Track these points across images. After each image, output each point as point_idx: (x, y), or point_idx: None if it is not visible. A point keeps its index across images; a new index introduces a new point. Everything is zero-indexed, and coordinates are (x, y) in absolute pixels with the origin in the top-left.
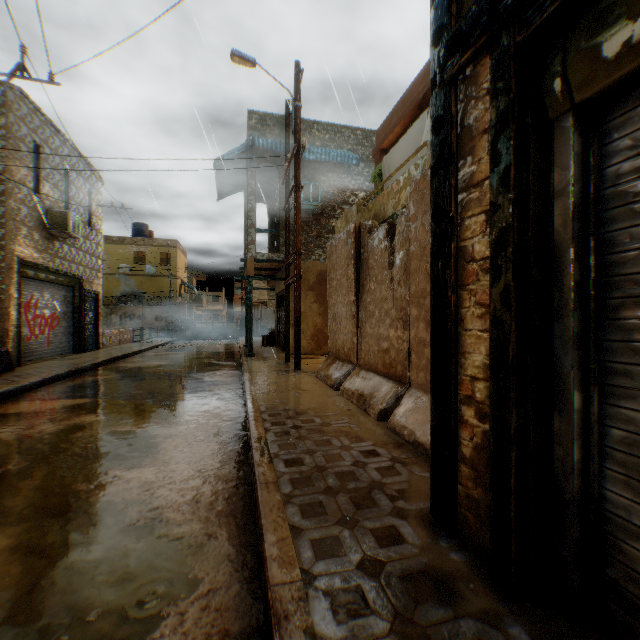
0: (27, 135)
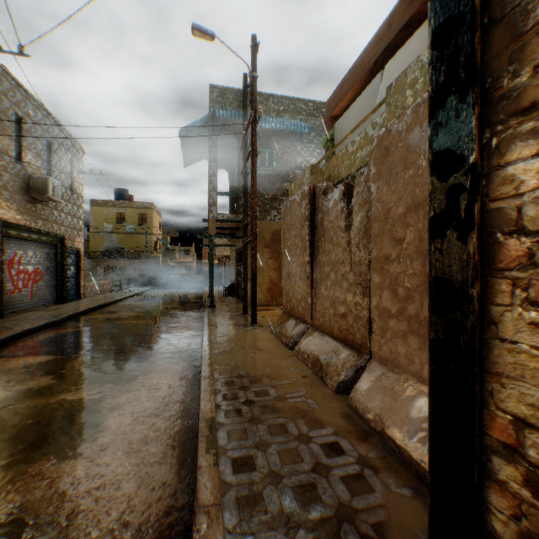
0: (9, 108)
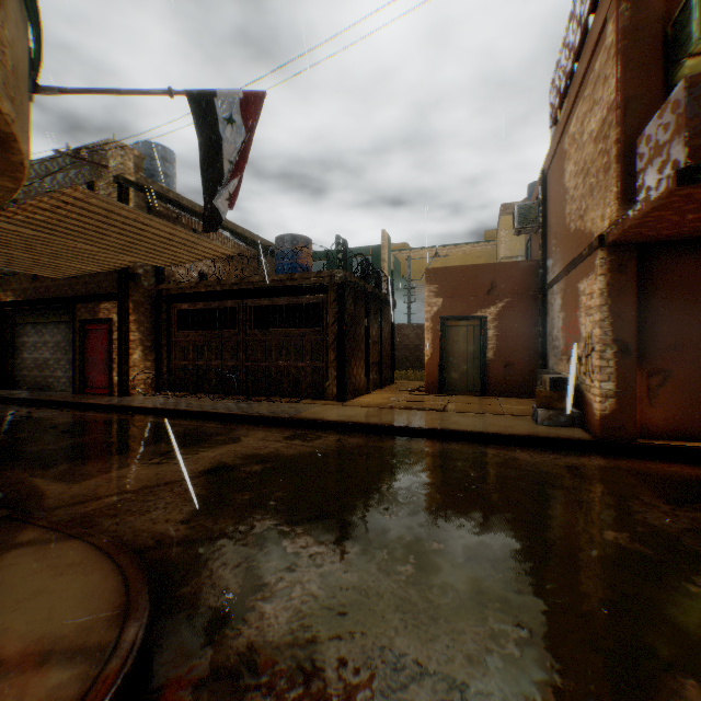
0: None
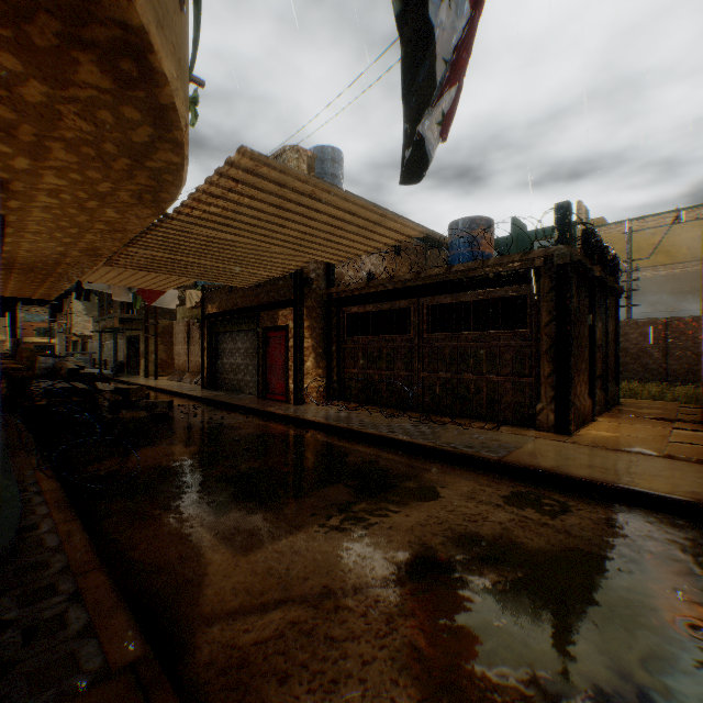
0: None
